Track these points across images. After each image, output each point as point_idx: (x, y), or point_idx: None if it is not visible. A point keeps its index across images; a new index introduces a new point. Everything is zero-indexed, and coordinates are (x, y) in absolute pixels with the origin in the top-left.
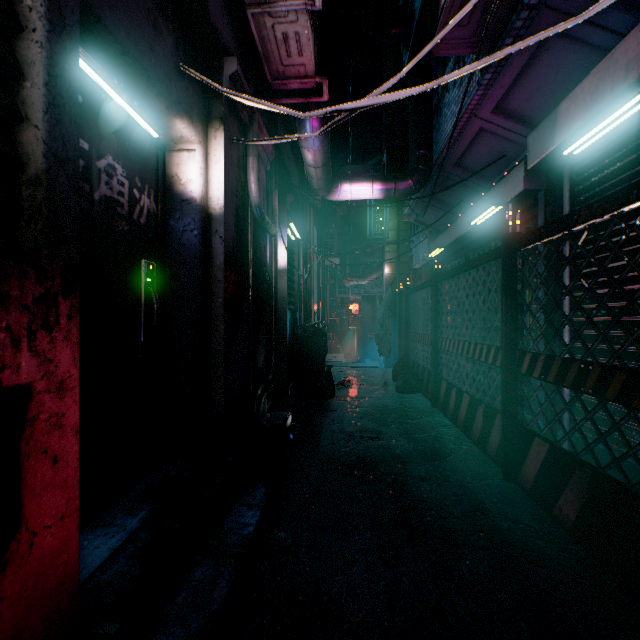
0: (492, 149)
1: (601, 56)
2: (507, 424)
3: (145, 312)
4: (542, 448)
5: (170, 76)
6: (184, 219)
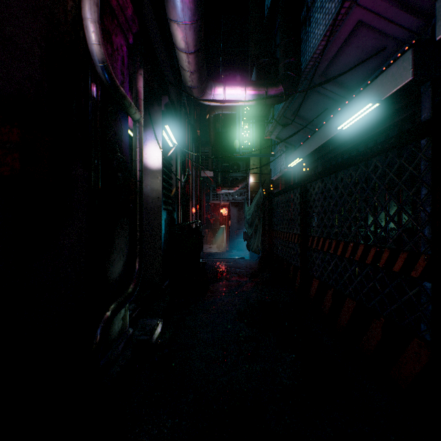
0: (363, 51)
1: None
2: None
3: None
4: None
5: None
6: None
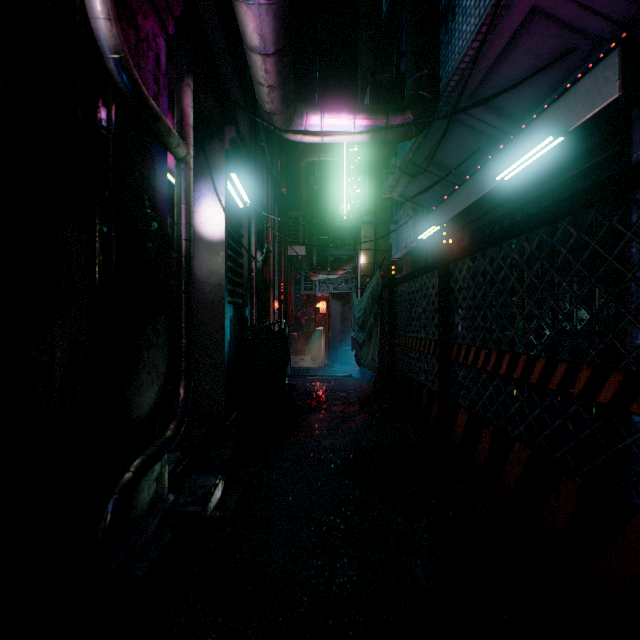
0: (538, 58)
1: None
2: None
3: None
4: None
5: None
6: None
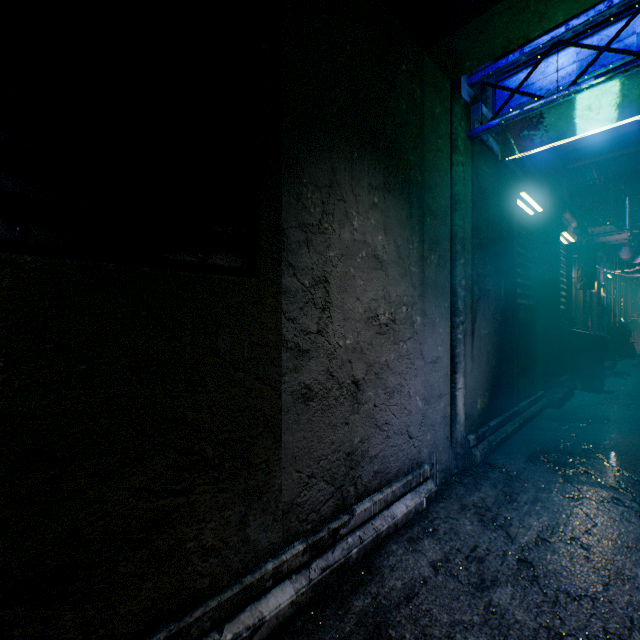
0: None
1: None
2: None
3: None
4: None
5: None
6: None
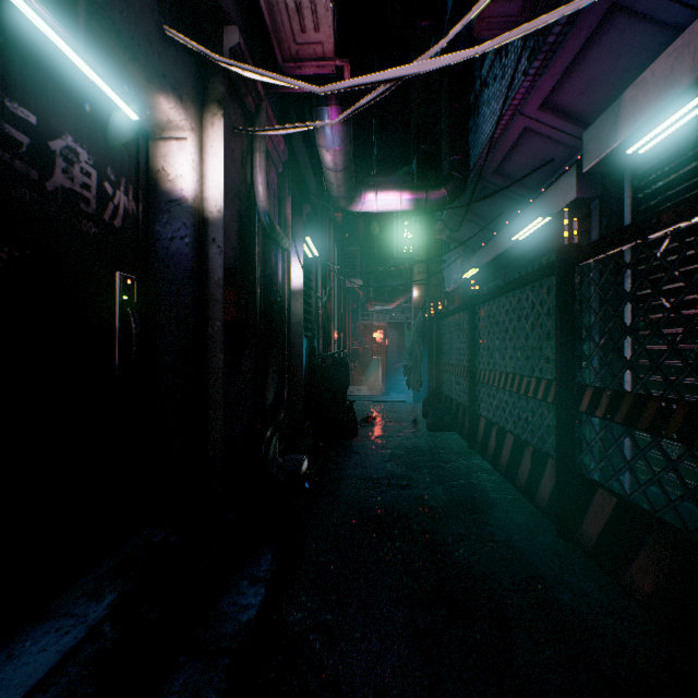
0: (537, 153)
1: (671, 37)
2: (562, 472)
3: (121, 338)
4: (608, 502)
5: (150, 39)
6: (173, 224)
